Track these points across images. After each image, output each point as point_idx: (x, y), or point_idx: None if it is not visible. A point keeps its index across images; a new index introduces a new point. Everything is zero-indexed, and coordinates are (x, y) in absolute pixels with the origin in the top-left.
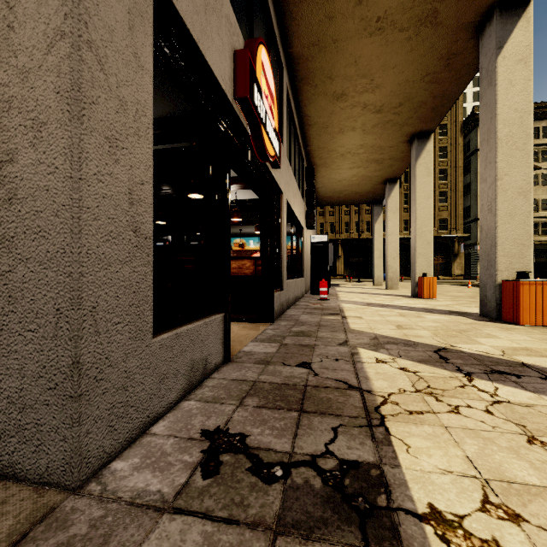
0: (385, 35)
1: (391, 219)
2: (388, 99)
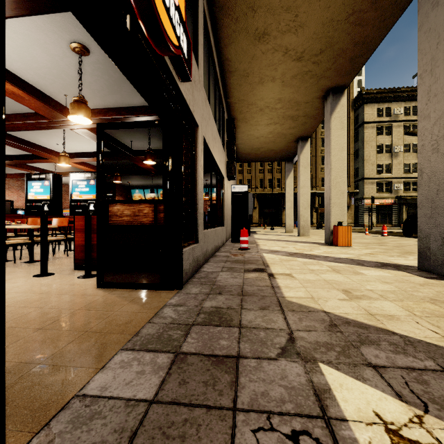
0: None
1: (303, 173)
2: (310, 44)
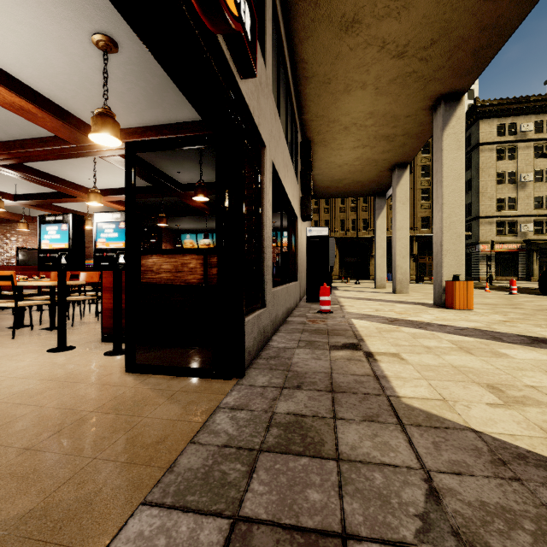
0: None
1: (401, 211)
2: (417, 32)
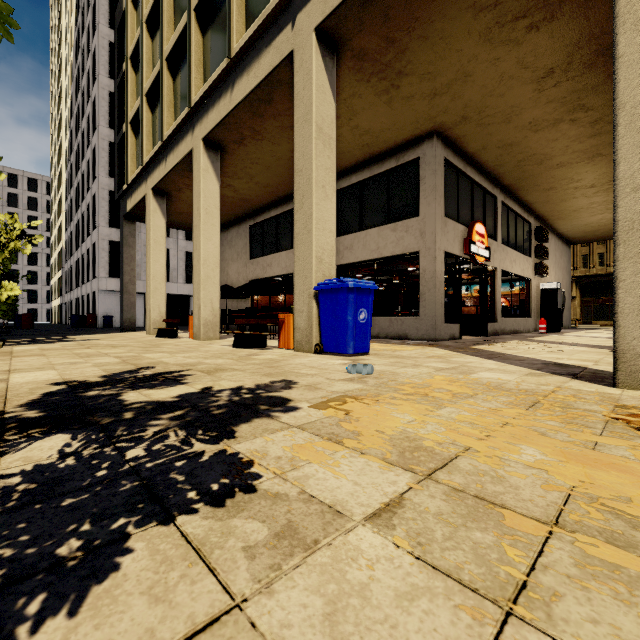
0: (567, 166)
1: None
2: (595, 181)
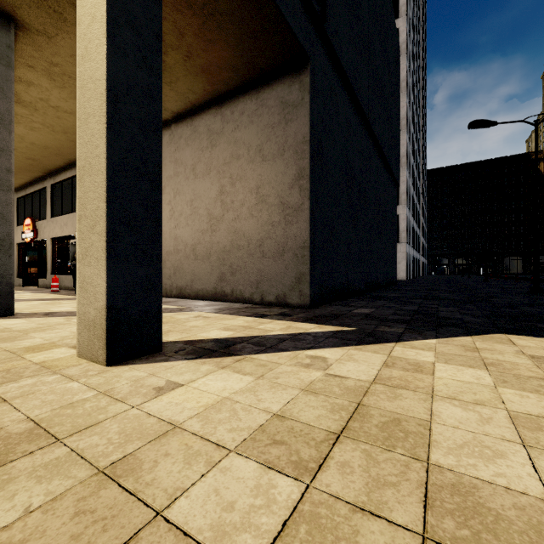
0: None
1: None
2: None
